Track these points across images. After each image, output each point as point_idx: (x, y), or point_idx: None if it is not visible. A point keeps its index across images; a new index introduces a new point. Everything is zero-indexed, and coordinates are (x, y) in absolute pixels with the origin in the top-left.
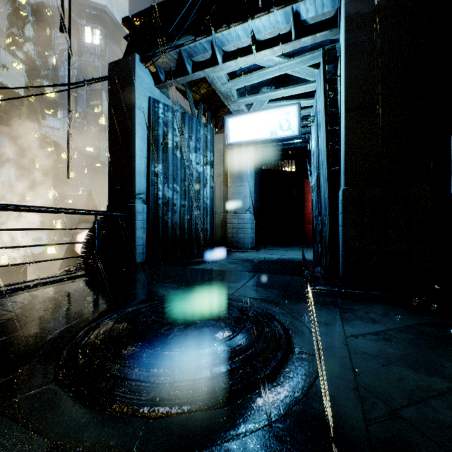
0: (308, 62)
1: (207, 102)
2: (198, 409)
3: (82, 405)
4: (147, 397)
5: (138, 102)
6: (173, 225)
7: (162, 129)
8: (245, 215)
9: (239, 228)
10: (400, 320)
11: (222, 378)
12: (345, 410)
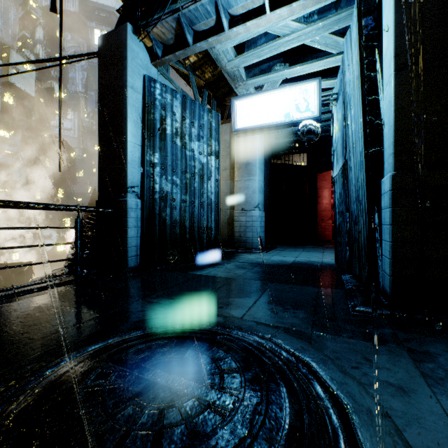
0: (332, 27)
1: (212, 88)
2: None
3: None
4: None
5: (131, 80)
6: (172, 223)
7: (160, 113)
8: (254, 212)
9: (247, 226)
10: None
11: None
12: None
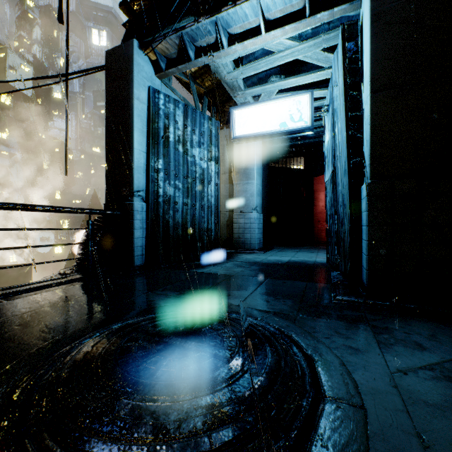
0: (322, 45)
1: (212, 95)
2: None
3: None
4: None
5: (137, 92)
6: (175, 225)
7: (163, 122)
8: (252, 215)
9: (245, 228)
10: None
11: None
12: None
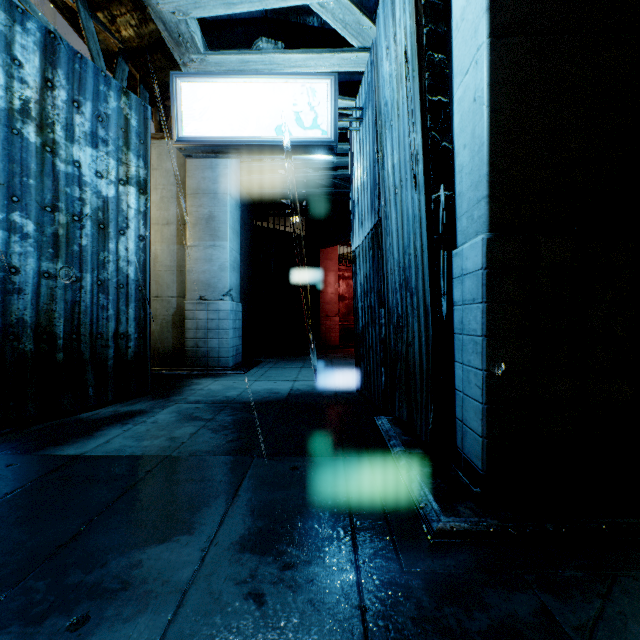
0: None
1: (138, 63)
2: None
3: None
4: None
5: None
6: (8, 328)
7: None
8: (222, 304)
9: (209, 328)
10: None
11: None
12: None
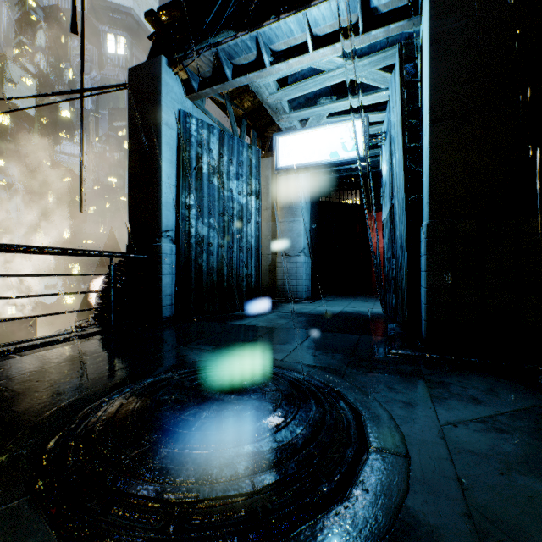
0: (378, 64)
1: (251, 118)
2: None
3: (58, 538)
4: (155, 526)
5: (165, 116)
6: (209, 270)
7: (195, 150)
8: (298, 258)
9: (291, 274)
10: (512, 399)
11: (268, 495)
12: None
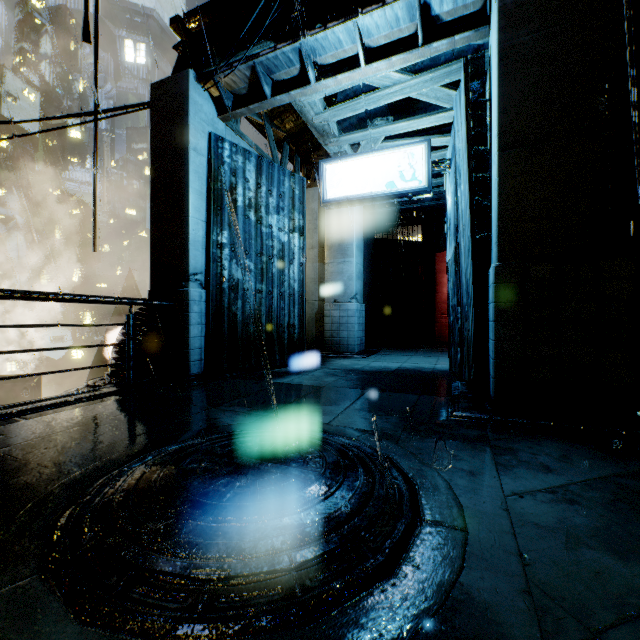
0: (442, 80)
1: (295, 141)
2: (266, 629)
3: (75, 617)
4: (182, 604)
5: (193, 140)
6: (244, 320)
7: (229, 180)
8: (350, 305)
9: (341, 323)
10: (588, 467)
11: (308, 571)
12: (511, 633)
